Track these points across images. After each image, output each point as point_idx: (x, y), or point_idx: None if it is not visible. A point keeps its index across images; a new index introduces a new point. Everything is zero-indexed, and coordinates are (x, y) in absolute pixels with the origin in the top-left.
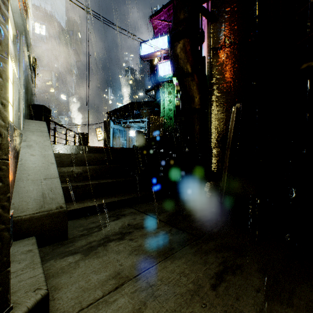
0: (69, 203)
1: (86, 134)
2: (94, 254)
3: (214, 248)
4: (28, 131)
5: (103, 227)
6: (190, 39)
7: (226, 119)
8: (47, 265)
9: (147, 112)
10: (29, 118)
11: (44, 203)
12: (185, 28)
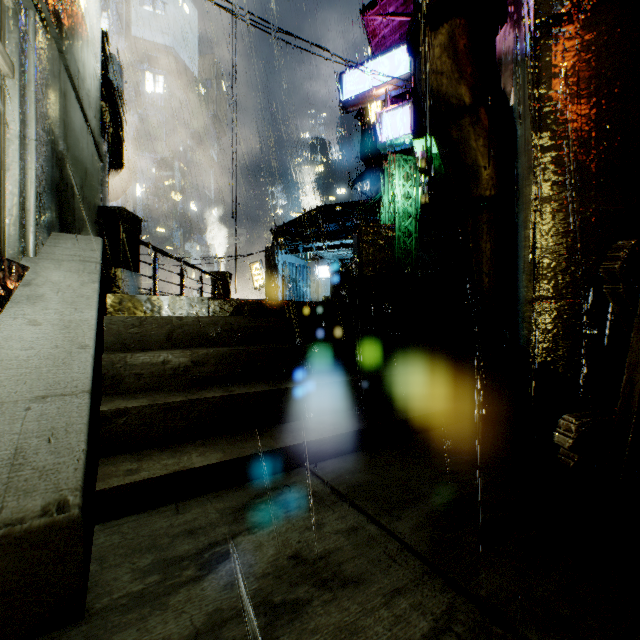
0: (144, 451)
1: (227, 274)
2: None
3: None
4: (47, 260)
5: (214, 559)
6: (466, 20)
7: (583, 216)
8: None
9: (356, 224)
10: (82, 234)
11: (8, 489)
12: None
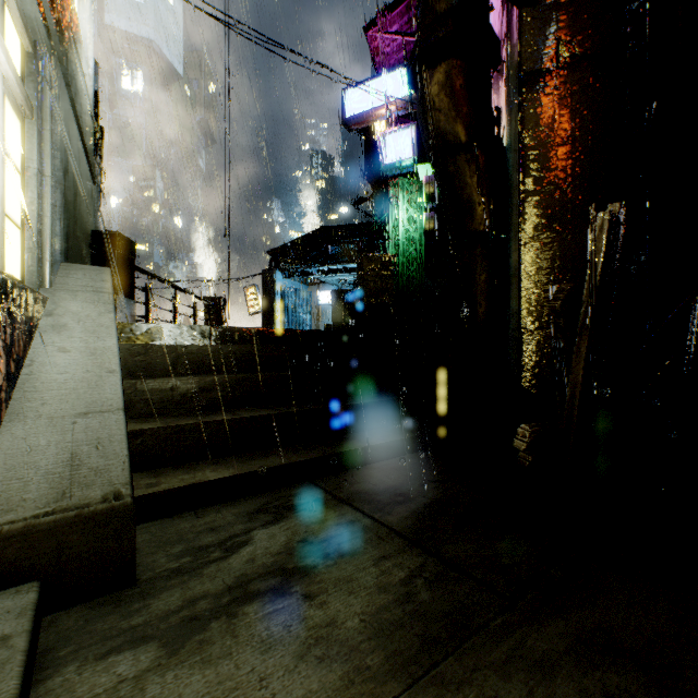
0: (159, 470)
1: (221, 299)
2: (195, 647)
3: (568, 648)
4: (63, 291)
5: (236, 545)
6: (462, 61)
7: (560, 254)
8: (53, 686)
9: (359, 248)
10: (80, 261)
11: (72, 483)
12: (450, 32)
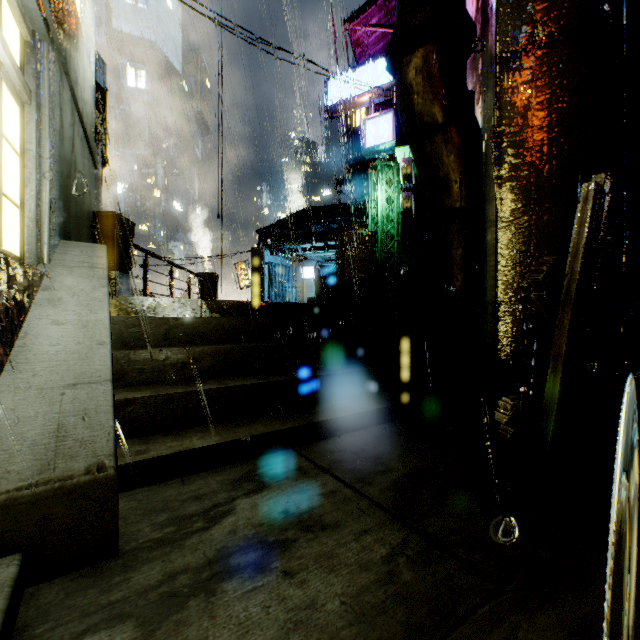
0: (149, 436)
1: (214, 275)
2: (171, 628)
3: None
4: (60, 267)
5: (219, 515)
6: (439, 46)
7: (537, 228)
8: None
9: (340, 227)
10: (81, 239)
11: (57, 455)
12: (428, 18)
